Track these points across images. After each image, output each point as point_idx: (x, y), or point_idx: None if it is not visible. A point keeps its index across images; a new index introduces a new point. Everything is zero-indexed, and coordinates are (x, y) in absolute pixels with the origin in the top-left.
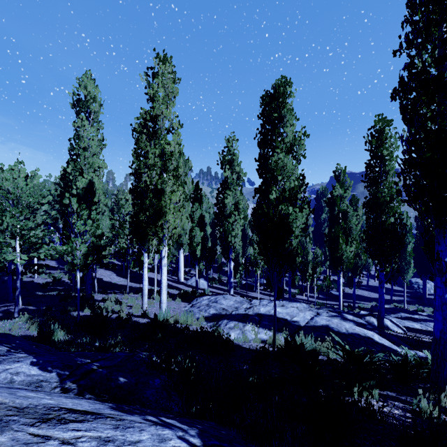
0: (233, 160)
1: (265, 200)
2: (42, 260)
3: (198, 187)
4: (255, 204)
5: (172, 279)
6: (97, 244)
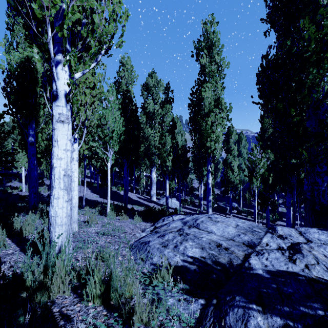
0: (212, 45)
1: (297, 25)
2: (9, 169)
3: (168, 88)
4: (268, 52)
5: (144, 198)
6: None
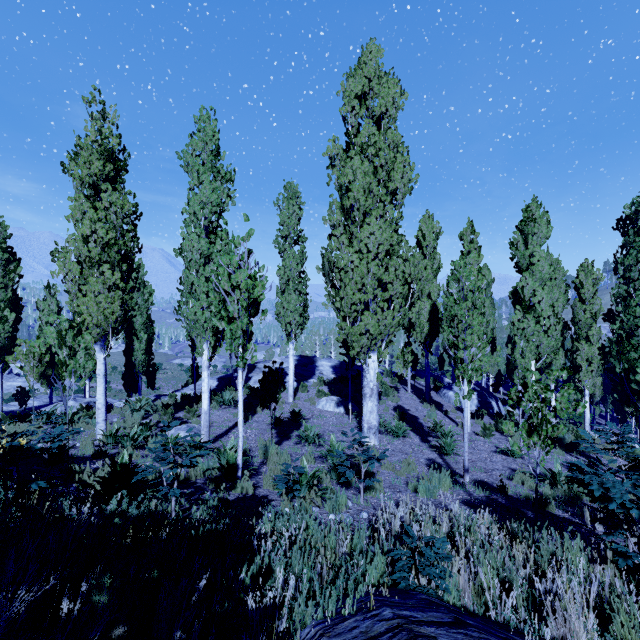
0: None
1: None
2: None
3: None
4: None
5: None
6: None
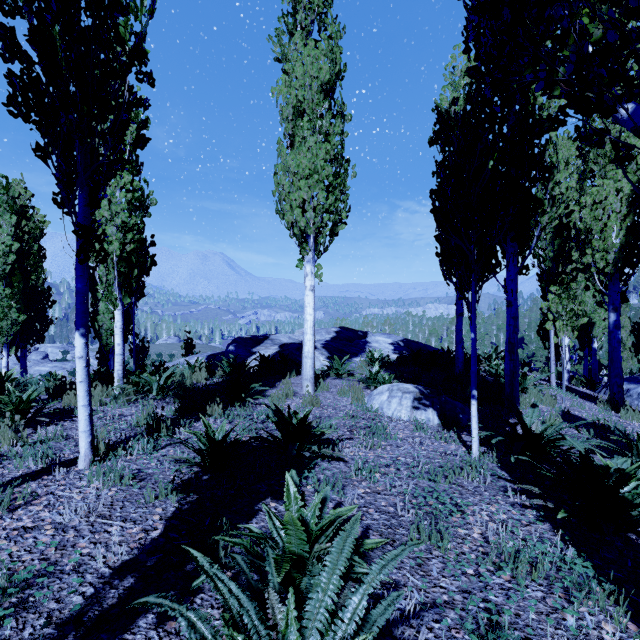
0: None
1: None
2: None
3: None
4: None
5: None
6: (590, 368)
